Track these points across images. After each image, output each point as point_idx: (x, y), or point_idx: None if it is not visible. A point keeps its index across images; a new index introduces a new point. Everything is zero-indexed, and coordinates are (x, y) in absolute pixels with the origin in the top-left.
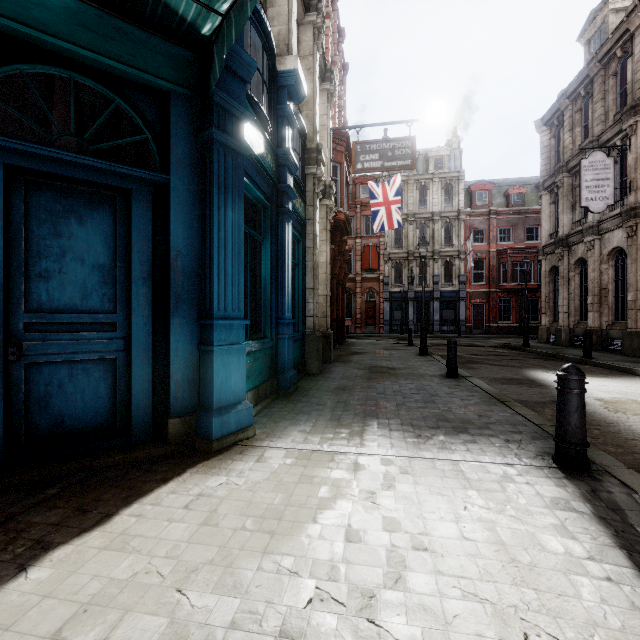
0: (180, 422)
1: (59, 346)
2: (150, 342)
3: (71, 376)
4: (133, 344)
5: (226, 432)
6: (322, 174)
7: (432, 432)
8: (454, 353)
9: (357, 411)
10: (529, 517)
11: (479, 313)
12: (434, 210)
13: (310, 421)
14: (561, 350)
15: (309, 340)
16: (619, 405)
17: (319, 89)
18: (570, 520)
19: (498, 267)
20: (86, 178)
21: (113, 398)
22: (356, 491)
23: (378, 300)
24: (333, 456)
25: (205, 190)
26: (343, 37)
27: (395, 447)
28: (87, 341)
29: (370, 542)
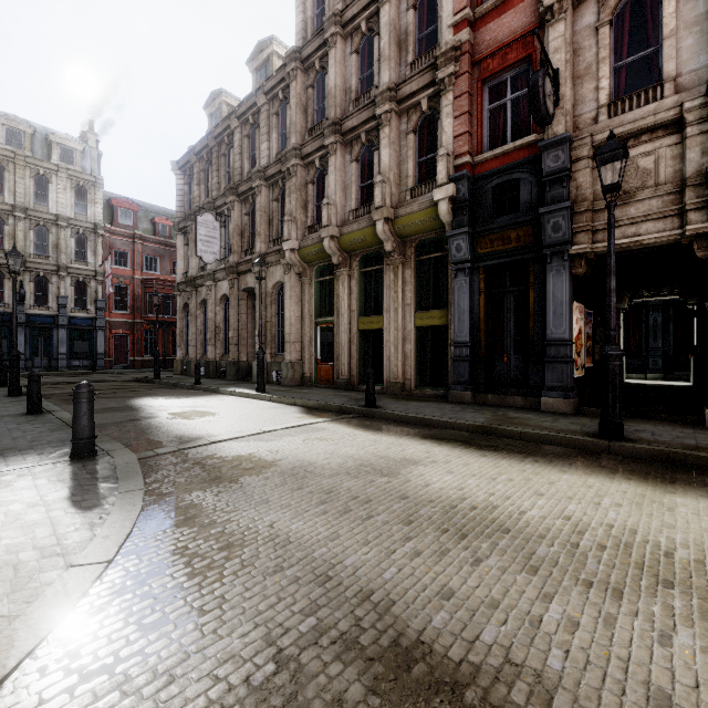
0: None
1: None
2: None
3: None
4: None
5: None
6: None
7: None
8: (37, 387)
9: None
10: (6, 494)
11: (122, 345)
12: (60, 213)
13: None
14: (186, 379)
15: None
16: (180, 414)
17: None
18: (46, 486)
19: (144, 297)
20: None
21: None
22: None
23: None
24: None
25: None
26: None
27: None
28: None
29: None
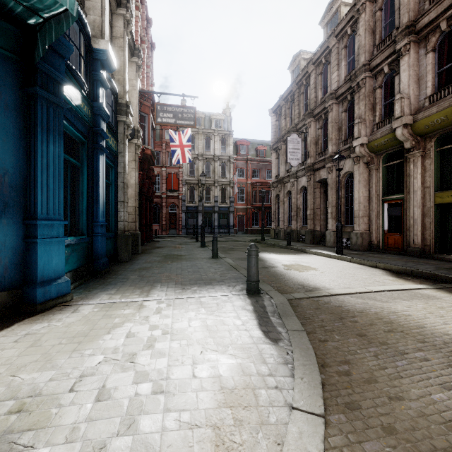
0: (8, 294)
1: None
2: None
3: None
4: None
5: (48, 298)
6: (130, 122)
7: (192, 286)
8: (216, 244)
9: (149, 280)
10: (224, 314)
11: (241, 221)
12: (215, 154)
13: (115, 288)
14: (279, 242)
15: (120, 238)
16: (290, 266)
17: (130, 60)
18: (241, 313)
19: (252, 193)
20: None
21: None
22: (138, 317)
23: (178, 211)
24: (127, 304)
25: (30, 128)
26: (151, 24)
27: (167, 295)
28: None
29: (140, 336)
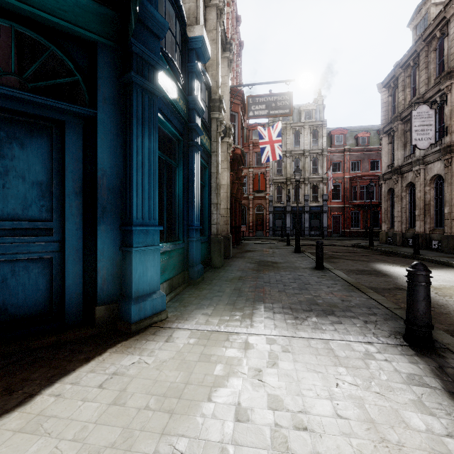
0: (105, 309)
1: (2, 248)
2: (81, 244)
3: (13, 272)
4: (67, 246)
5: (143, 316)
6: (223, 118)
7: (306, 314)
8: (321, 251)
9: (248, 297)
10: (391, 393)
11: (337, 222)
12: (305, 148)
13: (212, 305)
14: (397, 248)
15: (213, 242)
16: (445, 291)
17: (221, 57)
18: (425, 395)
19: (350, 189)
20: (26, 110)
21: (50, 290)
22: (246, 369)
23: (265, 213)
24: (228, 336)
25: (126, 123)
26: (240, 22)
27: (278, 328)
28: (27, 244)
29: (256, 421)
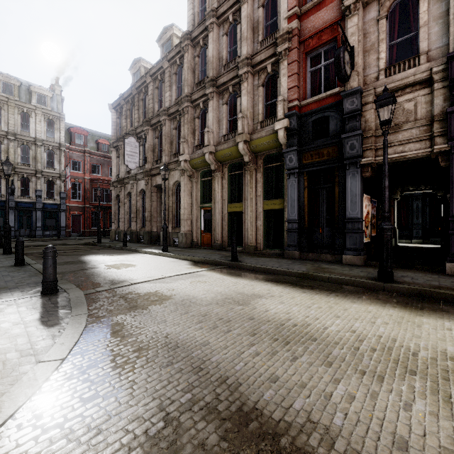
0: None
1: None
2: None
3: None
4: None
5: None
6: None
7: None
8: (21, 248)
9: None
10: None
11: (77, 221)
12: (37, 136)
13: None
14: (117, 243)
15: None
16: (112, 266)
17: None
18: (25, 312)
19: (91, 190)
20: None
21: None
22: None
23: None
24: None
25: None
26: None
27: None
28: None
29: None
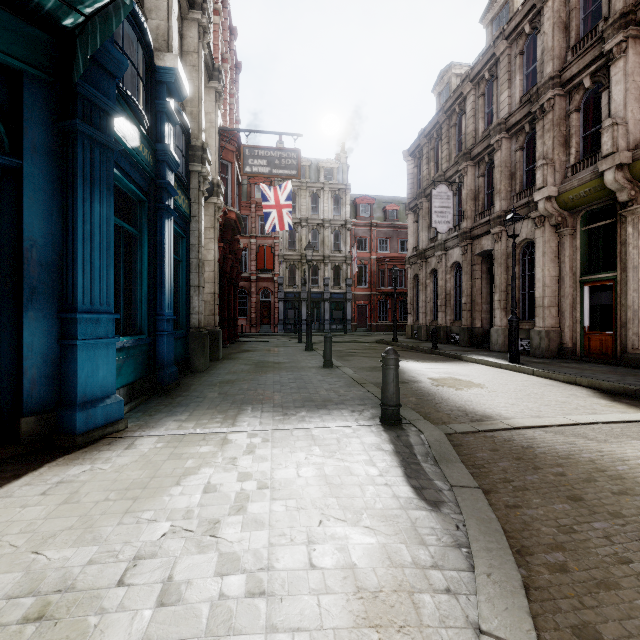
0: (36, 420)
1: None
2: None
3: None
4: None
5: (92, 426)
6: (208, 173)
7: (297, 410)
8: (330, 346)
9: (236, 400)
10: (349, 457)
11: (363, 313)
12: (325, 217)
13: (187, 411)
14: (419, 343)
15: (194, 337)
16: (441, 381)
17: (207, 86)
18: (377, 456)
19: (378, 273)
20: None
21: None
22: (220, 459)
23: (273, 300)
24: (205, 436)
25: (67, 180)
26: (235, 36)
27: (263, 424)
28: None
29: (224, 490)
